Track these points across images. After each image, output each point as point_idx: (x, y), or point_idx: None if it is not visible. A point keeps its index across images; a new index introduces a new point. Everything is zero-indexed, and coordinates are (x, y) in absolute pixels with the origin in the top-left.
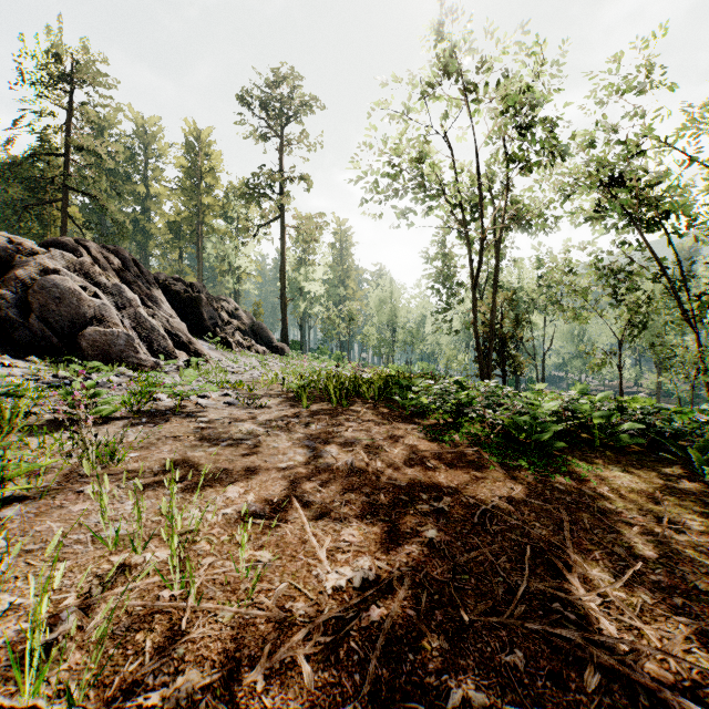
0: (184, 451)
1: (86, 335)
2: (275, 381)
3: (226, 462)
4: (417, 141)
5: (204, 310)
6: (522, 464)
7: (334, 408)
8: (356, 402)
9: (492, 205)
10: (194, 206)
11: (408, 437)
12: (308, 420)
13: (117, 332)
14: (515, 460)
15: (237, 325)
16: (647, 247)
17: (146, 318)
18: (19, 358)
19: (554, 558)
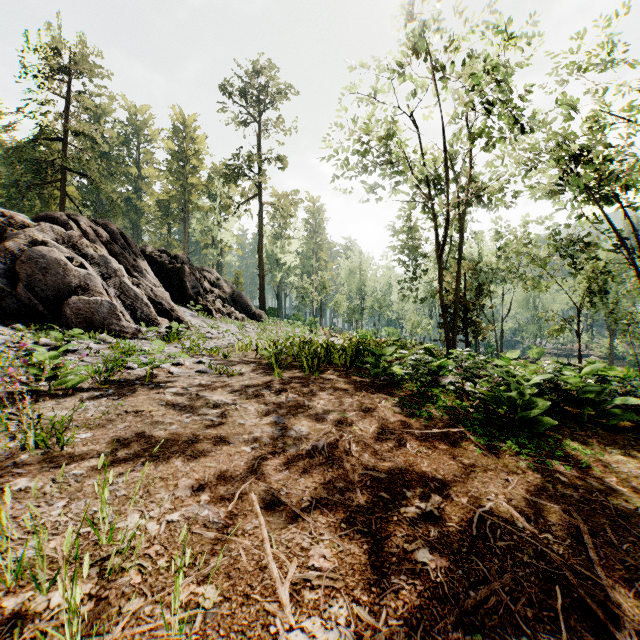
0: (142, 429)
1: (71, 303)
2: (249, 348)
3: (185, 444)
4: (385, 119)
5: (187, 280)
6: (512, 447)
7: (305, 376)
8: (328, 370)
9: (456, 180)
10: (181, 186)
11: (383, 411)
12: (279, 390)
13: (101, 301)
14: (501, 440)
15: (218, 293)
16: (606, 218)
17: (131, 287)
18: (5, 325)
19: (589, 600)
